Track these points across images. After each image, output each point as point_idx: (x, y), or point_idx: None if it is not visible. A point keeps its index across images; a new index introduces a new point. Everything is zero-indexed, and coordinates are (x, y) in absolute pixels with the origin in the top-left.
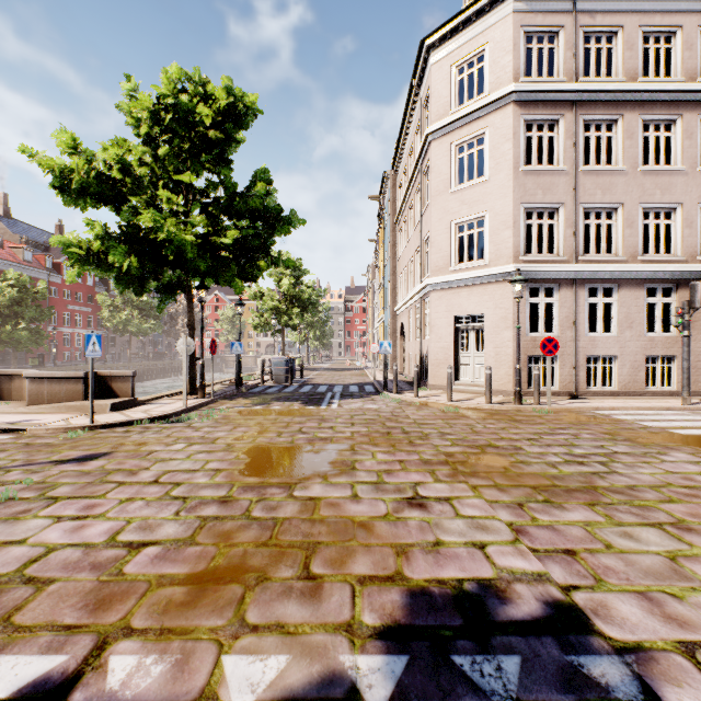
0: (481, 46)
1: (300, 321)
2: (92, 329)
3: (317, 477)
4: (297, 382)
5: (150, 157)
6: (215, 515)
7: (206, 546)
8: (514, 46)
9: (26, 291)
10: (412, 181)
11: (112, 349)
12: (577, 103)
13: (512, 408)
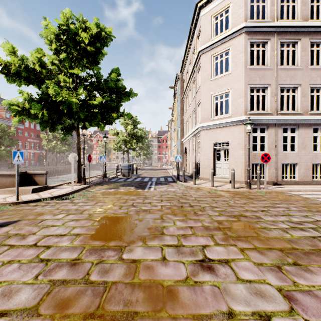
0: (227, 5)
1: (136, 146)
2: (39, 150)
3: (139, 240)
4: (134, 176)
5: (57, 60)
6: (63, 279)
7: (44, 318)
8: (244, 4)
9: (5, 132)
10: (191, 76)
11: (48, 160)
12: (277, 33)
13: (245, 190)
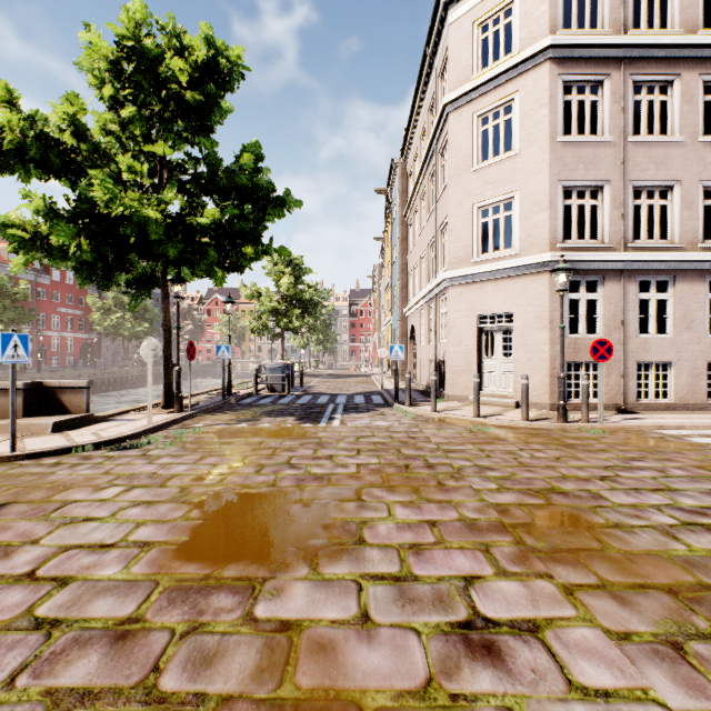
0: None
1: (301, 323)
2: (84, 333)
3: (300, 562)
4: (295, 391)
5: (116, 124)
6: (83, 686)
7: None
8: None
9: (5, 292)
10: (425, 165)
11: (105, 354)
12: (626, 61)
13: (554, 426)
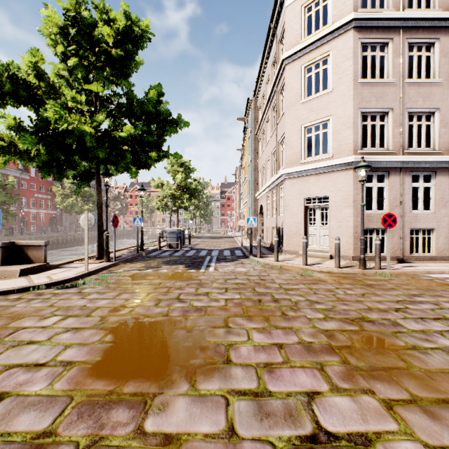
0: None
1: (189, 204)
2: (51, 210)
3: (183, 379)
4: (185, 247)
5: (65, 71)
6: None
7: None
8: None
9: None
10: (269, 100)
11: (65, 224)
12: (403, 29)
13: (357, 271)
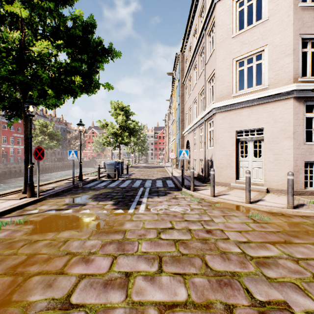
0: None
1: (128, 140)
2: None
3: None
4: (122, 177)
5: None
6: None
7: None
8: None
9: None
10: (196, 47)
11: None
12: None
13: None
